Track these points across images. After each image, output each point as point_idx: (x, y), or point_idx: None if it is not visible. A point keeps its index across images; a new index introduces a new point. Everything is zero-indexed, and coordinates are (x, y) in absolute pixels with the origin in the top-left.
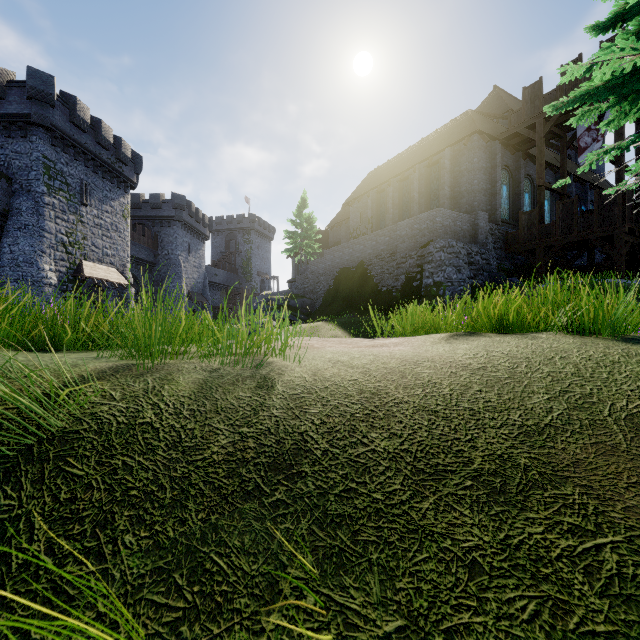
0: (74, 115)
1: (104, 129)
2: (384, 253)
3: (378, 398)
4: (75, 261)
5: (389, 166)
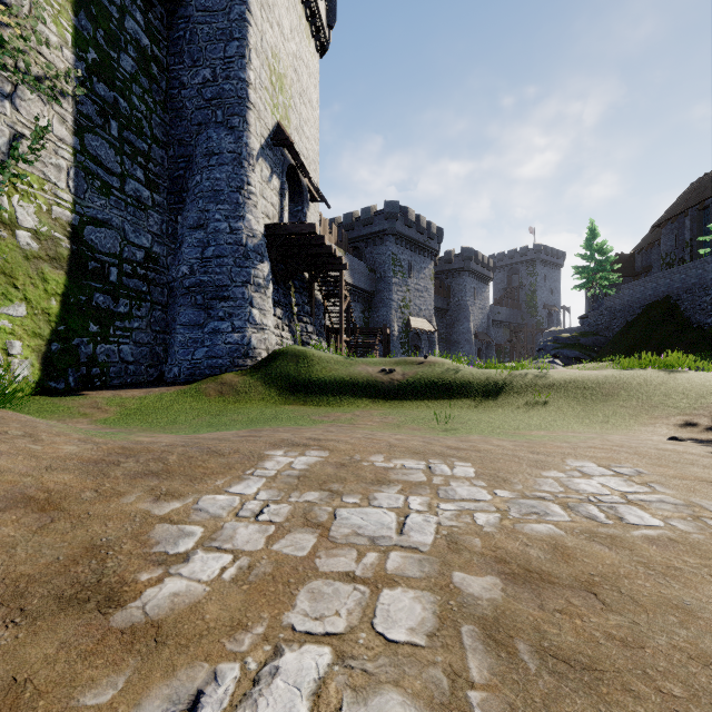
0: (406, 220)
1: (421, 221)
2: (695, 287)
3: (573, 380)
4: (405, 318)
5: None
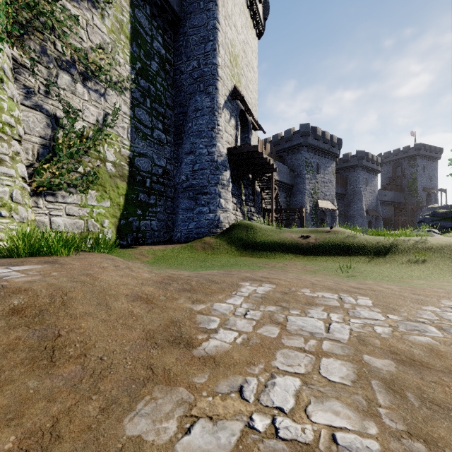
0: (315, 135)
1: (326, 135)
2: None
3: (448, 245)
4: (315, 201)
5: None
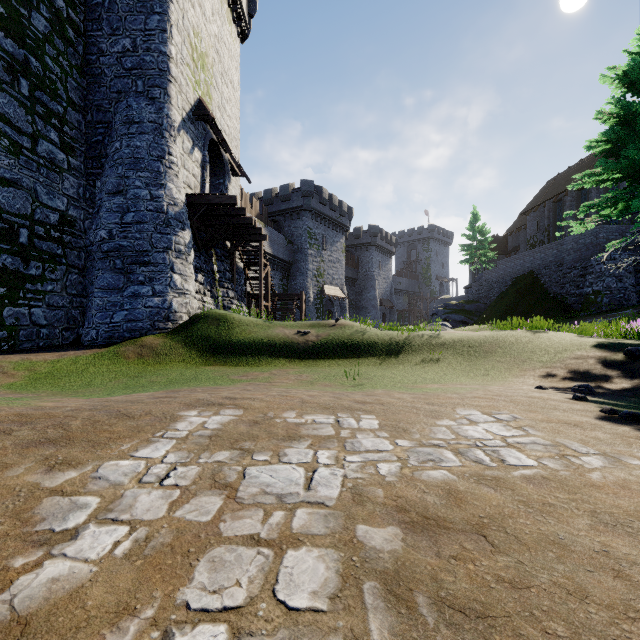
0: (321, 198)
1: (334, 199)
2: (552, 264)
3: (460, 339)
4: (320, 285)
5: (568, 175)
